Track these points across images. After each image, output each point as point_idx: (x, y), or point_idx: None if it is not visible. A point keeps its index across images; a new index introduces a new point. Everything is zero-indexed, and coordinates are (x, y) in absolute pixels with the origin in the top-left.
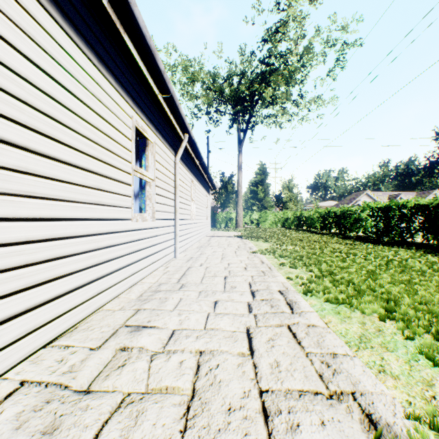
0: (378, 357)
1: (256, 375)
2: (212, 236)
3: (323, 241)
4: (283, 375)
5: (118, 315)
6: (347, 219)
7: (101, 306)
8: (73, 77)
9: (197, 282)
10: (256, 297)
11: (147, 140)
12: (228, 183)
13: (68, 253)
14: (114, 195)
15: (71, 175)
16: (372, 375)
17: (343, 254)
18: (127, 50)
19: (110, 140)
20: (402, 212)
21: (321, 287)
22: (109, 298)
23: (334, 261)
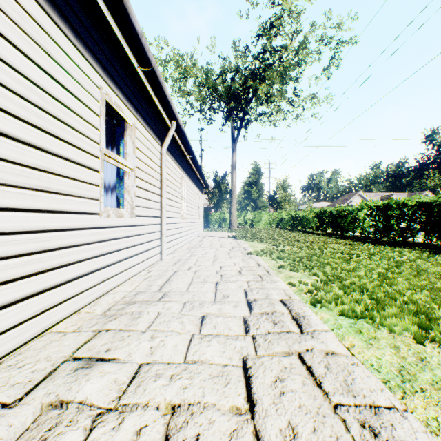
0: (438, 410)
1: None
2: (205, 237)
3: (321, 242)
4: None
5: (68, 341)
6: (344, 218)
7: (50, 326)
8: None
9: (182, 290)
10: (254, 309)
11: (125, 123)
12: (221, 183)
13: None
14: (73, 181)
15: None
16: None
17: (345, 255)
18: None
19: (65, 109)
20: (402, 211)
21: (331, 296)
22: (64, 314)
23: (338, 263)
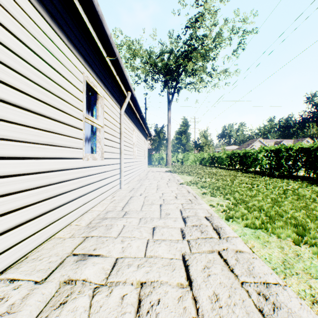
0: (306, 285)
1: (196, 312)
2: (149, 171)
3: (232, 175)
4: (223, 311)
5: (67, 243)
6: (248, 158)
7: (54, 234)
8: (23, 27)
9: (137, 210)
10: (187, 223)
11: (97, 95)
12: (160, 132)
13: (19, 189)
14: (67, 137)
15: (22, 117)
16: (308, 308)
17: (248, 185)
18: (78, 14)
19: (62, 90)
20: (289, 154)
21: (239, 214)
22: (61, 226)
23: (244, 191)
